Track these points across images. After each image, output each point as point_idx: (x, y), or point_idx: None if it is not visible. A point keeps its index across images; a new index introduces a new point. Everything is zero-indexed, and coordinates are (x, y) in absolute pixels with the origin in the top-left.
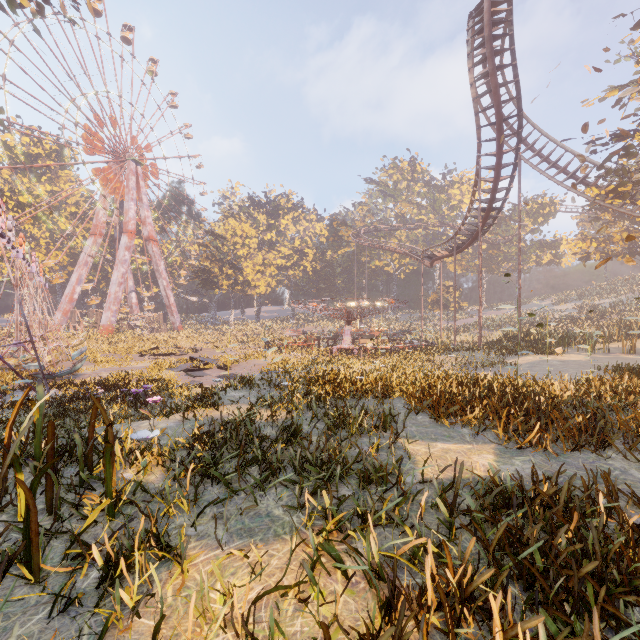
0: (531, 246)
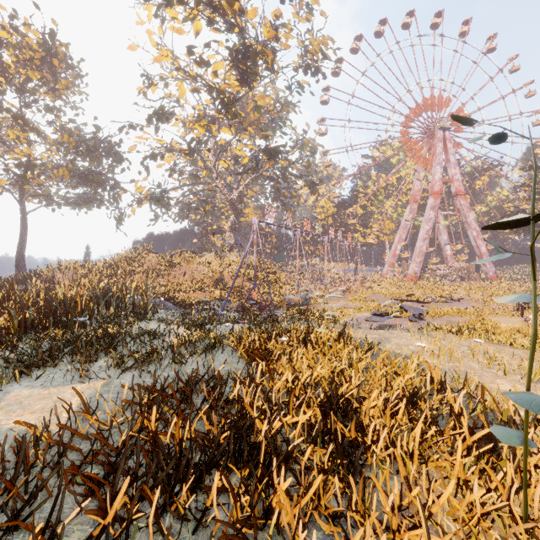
0: None
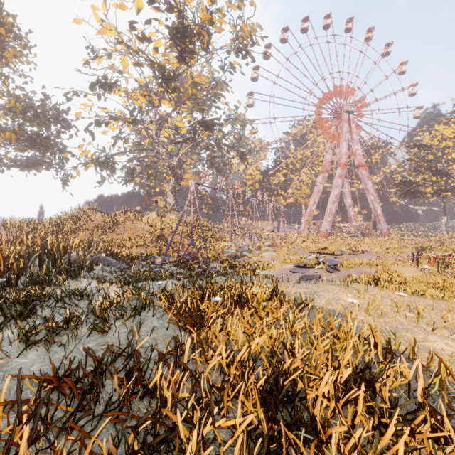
0: None
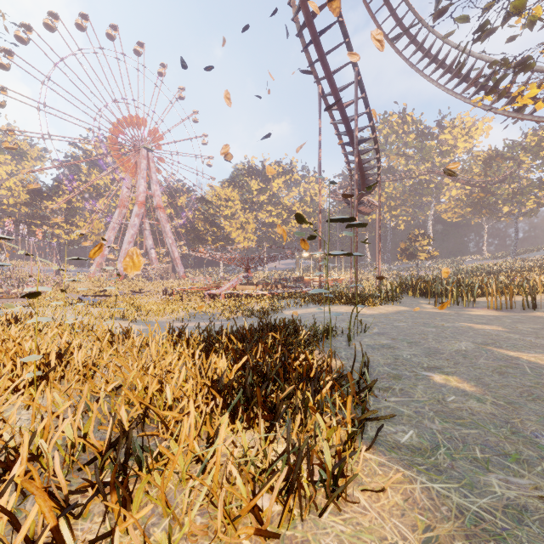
0: (528, 185)
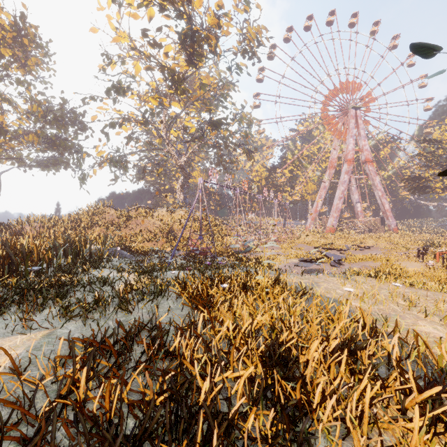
0: None
